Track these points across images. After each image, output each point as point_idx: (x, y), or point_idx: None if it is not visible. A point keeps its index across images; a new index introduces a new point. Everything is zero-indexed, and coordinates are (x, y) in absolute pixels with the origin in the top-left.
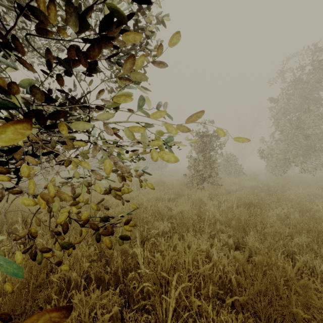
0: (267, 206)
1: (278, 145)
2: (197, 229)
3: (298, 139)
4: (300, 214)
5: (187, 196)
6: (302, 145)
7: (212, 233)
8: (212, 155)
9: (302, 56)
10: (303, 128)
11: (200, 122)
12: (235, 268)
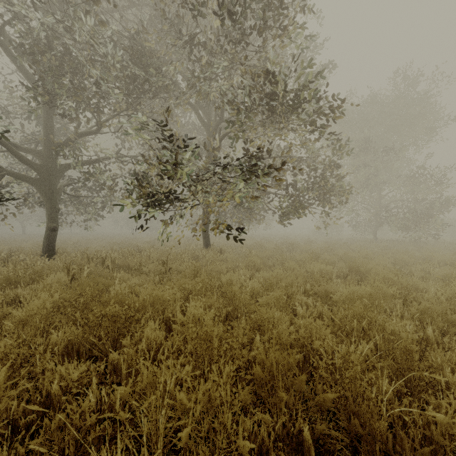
0: None
1: None
2: None
3: None
4: None
5: None
6: None
7: None
8: None
9: None
10: None
11: None
12: None
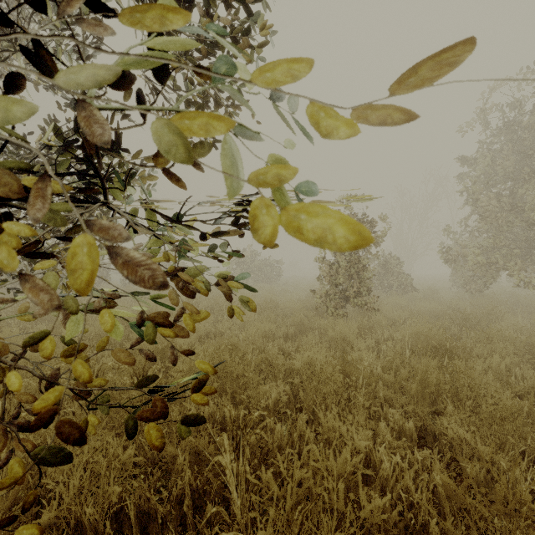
0: (470, 352)
1: (475, 239)
2: (342, 400)
3: (512, 228)
4: (532, 366)
5: (318, 330)
6: (520, 239)
7: (371, 407)
8: (361, 256)
9: (519, 82)
10: (522, 209)
11: (340, 198)
12: (430, 491)
